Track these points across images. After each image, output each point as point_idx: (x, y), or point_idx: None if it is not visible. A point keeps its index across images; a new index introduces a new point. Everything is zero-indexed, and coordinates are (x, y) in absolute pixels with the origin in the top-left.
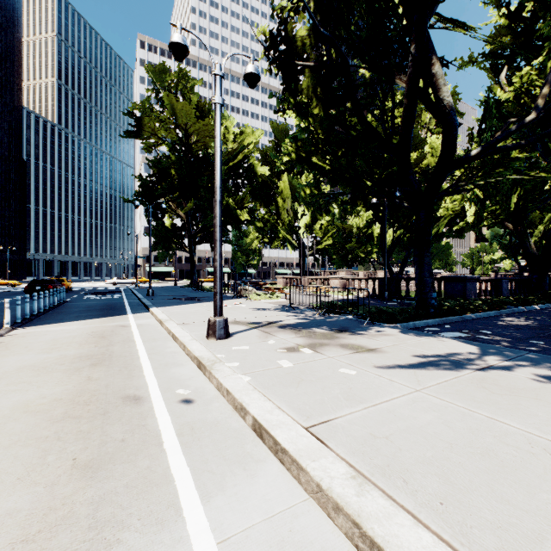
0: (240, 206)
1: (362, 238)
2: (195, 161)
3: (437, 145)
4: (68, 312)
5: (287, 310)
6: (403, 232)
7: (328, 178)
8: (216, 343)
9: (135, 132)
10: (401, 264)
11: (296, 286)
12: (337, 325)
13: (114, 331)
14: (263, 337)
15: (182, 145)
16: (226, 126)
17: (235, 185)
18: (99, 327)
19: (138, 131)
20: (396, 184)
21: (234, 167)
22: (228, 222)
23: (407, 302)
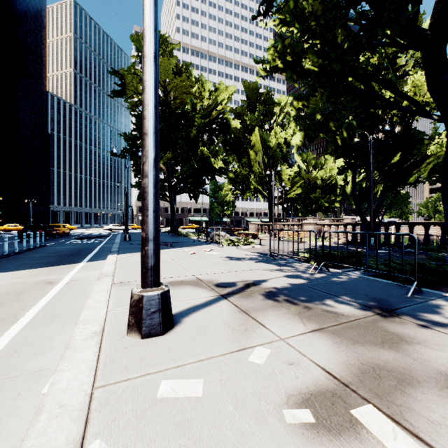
0: (214, 157)
1: (325, 189)
2: (172, 115)
3: (422, 82)
4: (22, 259)
5: (267, 260)
6: (378, 177)
7: (324, 86)
8: (135, 351)
9: (119, 90)
10: (374, 211)
11: (267, 232)
12: (362, 295)
13: (23, 292)
14: (240, 328)
15: (163, 105)
16: (202, 87)
17: (210, 140)
18: (16, 284)
19: (121, 89)
20: (369, 130)
21: (209, 122)
22: (203, 172)
23: (405, 250)
